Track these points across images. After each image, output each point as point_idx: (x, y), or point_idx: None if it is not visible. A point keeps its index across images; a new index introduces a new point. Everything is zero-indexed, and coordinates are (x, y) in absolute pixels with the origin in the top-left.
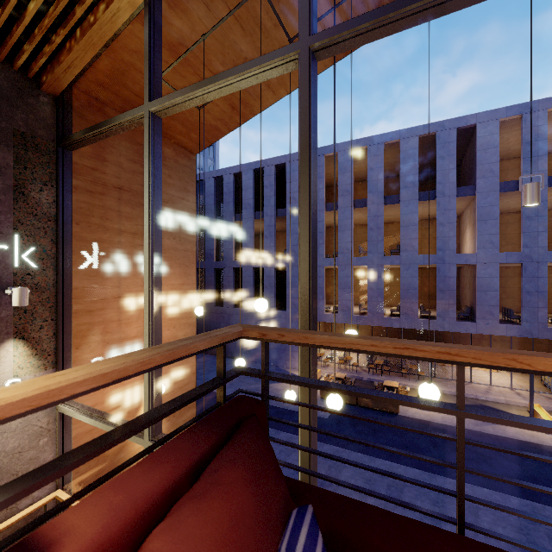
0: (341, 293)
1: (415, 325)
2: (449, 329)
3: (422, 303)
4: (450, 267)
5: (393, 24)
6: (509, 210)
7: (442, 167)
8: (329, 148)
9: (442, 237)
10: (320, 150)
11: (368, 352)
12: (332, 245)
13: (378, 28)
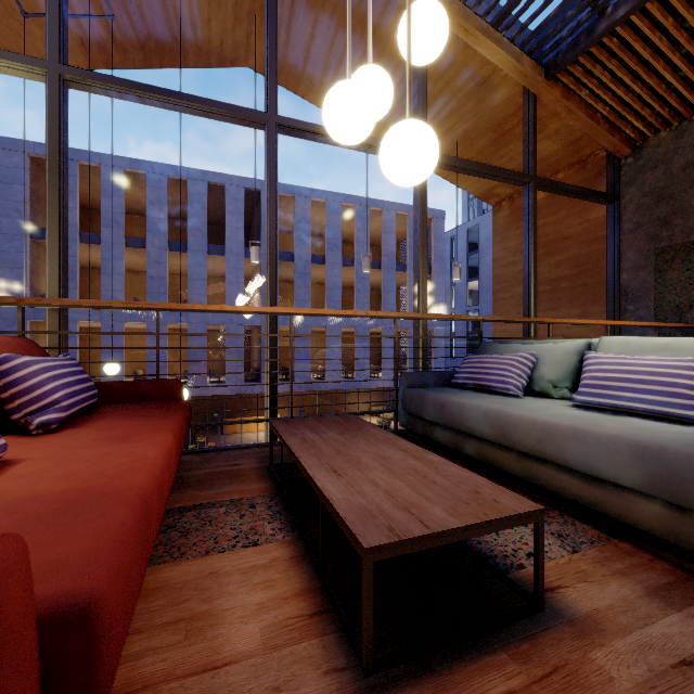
0: (106, 359)
1: (204, 391)
2: (238, 392)
3: (214, 369)
4: (239, 328)
5: (142, 98)
6: (289, 279)
7: (232, 224)
8: (86, 155)
9: (232, 296)
10: (70, 152)
11: (107, 308)
12: (92, 294)
13: (129, 95)
